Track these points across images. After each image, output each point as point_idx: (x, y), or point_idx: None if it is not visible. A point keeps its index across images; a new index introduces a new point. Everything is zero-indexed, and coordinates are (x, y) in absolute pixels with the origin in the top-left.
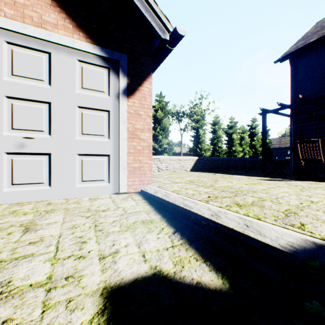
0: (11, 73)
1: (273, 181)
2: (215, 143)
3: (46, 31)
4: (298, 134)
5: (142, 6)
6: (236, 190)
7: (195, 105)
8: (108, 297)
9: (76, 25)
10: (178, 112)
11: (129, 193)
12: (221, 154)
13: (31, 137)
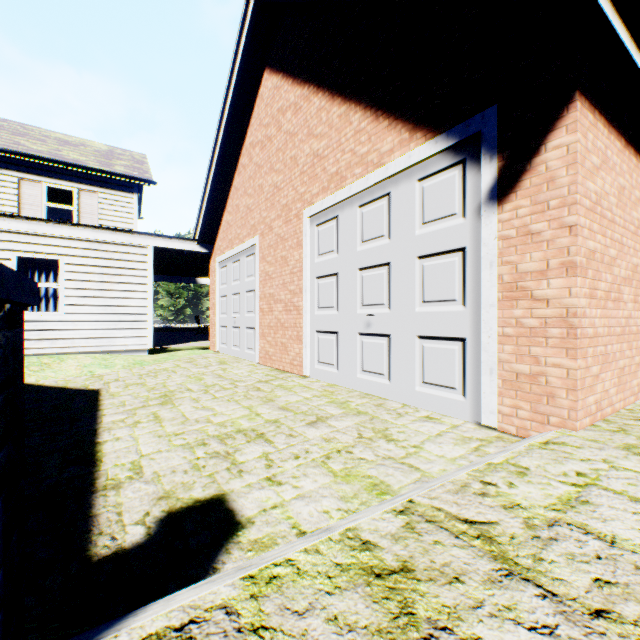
0: (362, 240)
1: None
2: None
3: (383, 168)
4: None
5: None
6: None
7: None
8: (212, 499)
9: (413, 126)
10: None
11: (510, 433)
12: None
13: (371, 314)
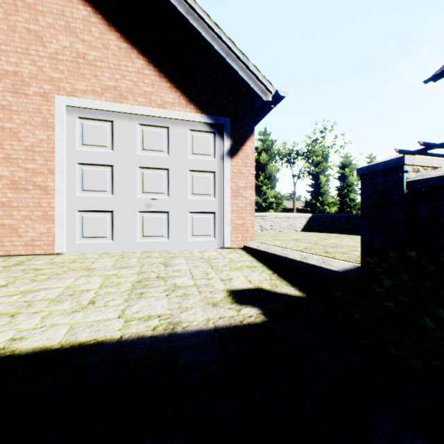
0: (142, 148)
1: None
2: (344, 194)
3: (166, 110)
4: None
5: (246, 75)
6: (337, 246)
7: (315, 141)
8: (231, 292)
9: (188, 100)
10: (289, 152)
11: (232, 248)
12: (354, 209)
13: (156, 199)
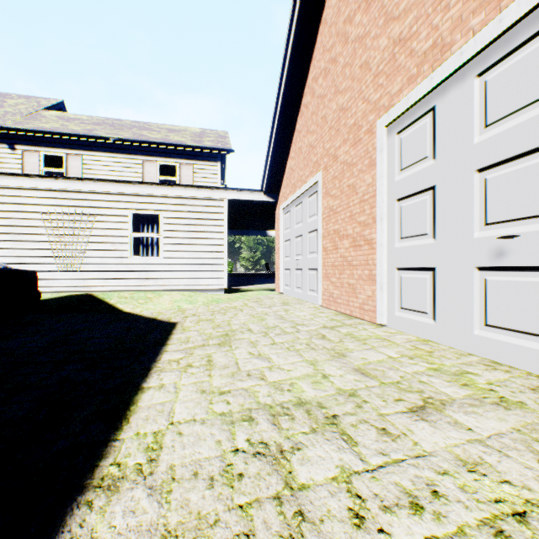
0: (483, 125)
1: None
2: None
3: None
4: None
5: None
6: None
7: None
8: None
9: None
10: None
11: None
12: None
13: (509, 235)
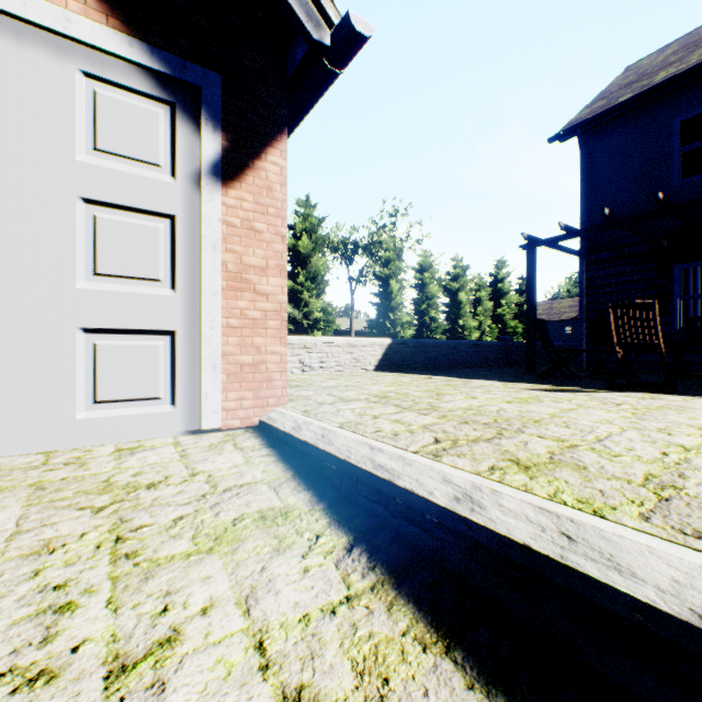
0: None
1: (562, 392)
2: (423, 310)
3: None
4: (596, 292)
5: None
6: (496, 419)
7: (382, 228)
8: None
9: None
10: (345, 242)
11: (228, 429)
12: (436, 333)
13: None
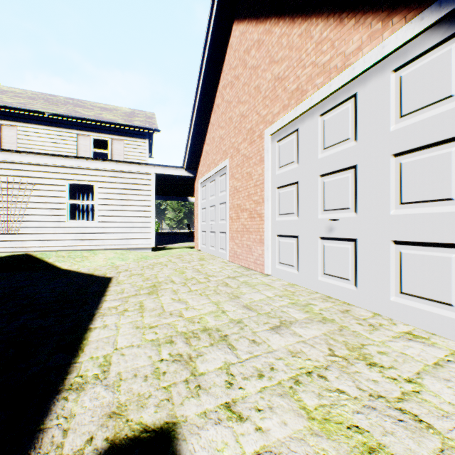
0: (323, 147)
1: None
2: None
3: (348, 69)
4: None
5: None
6: None
7: None
8: (161, 430)
9: (387, 13)
10: None
11: None
12: None
13: (334, 219)
